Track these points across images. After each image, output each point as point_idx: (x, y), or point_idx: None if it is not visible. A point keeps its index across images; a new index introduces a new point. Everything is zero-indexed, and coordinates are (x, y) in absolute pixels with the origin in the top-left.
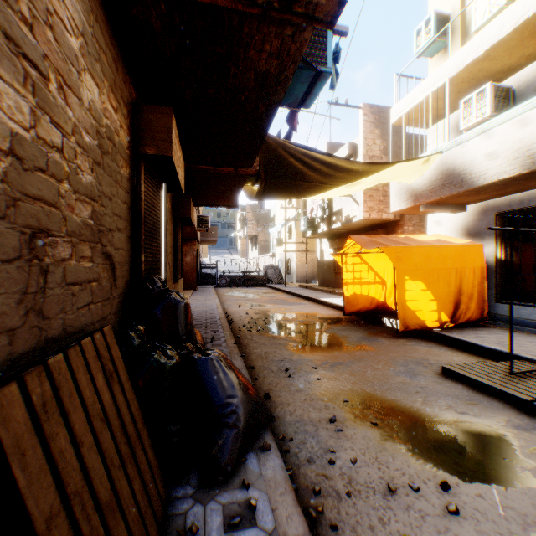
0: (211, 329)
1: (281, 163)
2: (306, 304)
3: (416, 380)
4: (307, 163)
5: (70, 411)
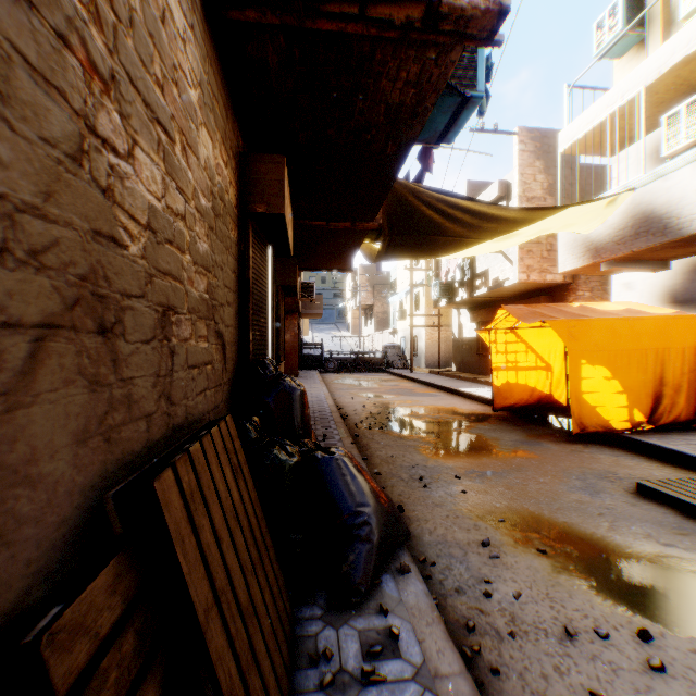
0: (321, 425)
1: (411, 214)
2: (441, 395)
3: (598, 499)
4: (445, 212)
5: (210, 504)
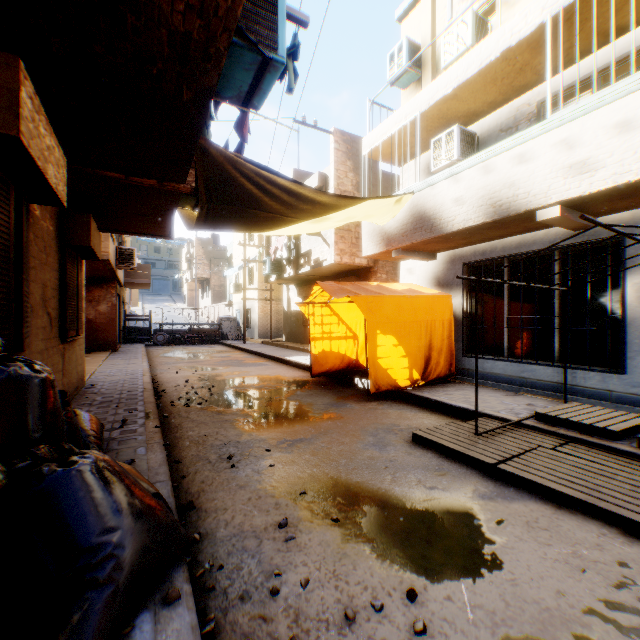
0: (126, 407)
1: (230, 183)
2: (268, 365)
3: (386, 452)
4: (264, 187)
5: None
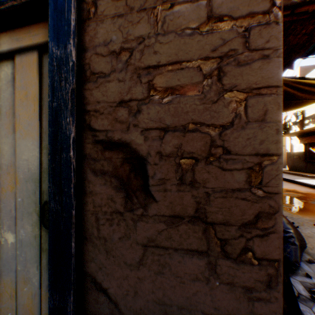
0: None
1: None
2: (283, 183)
3: None
4: (297, 88)
5: None
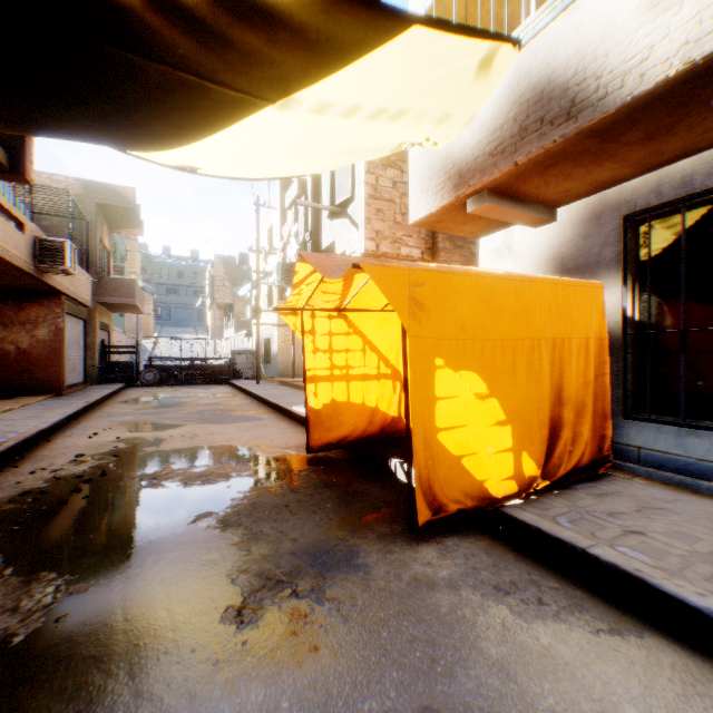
0: None
1: None
2: (262, 419)
3: None
4: None
5: None
